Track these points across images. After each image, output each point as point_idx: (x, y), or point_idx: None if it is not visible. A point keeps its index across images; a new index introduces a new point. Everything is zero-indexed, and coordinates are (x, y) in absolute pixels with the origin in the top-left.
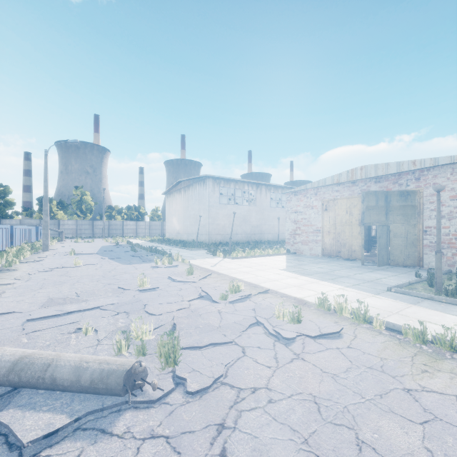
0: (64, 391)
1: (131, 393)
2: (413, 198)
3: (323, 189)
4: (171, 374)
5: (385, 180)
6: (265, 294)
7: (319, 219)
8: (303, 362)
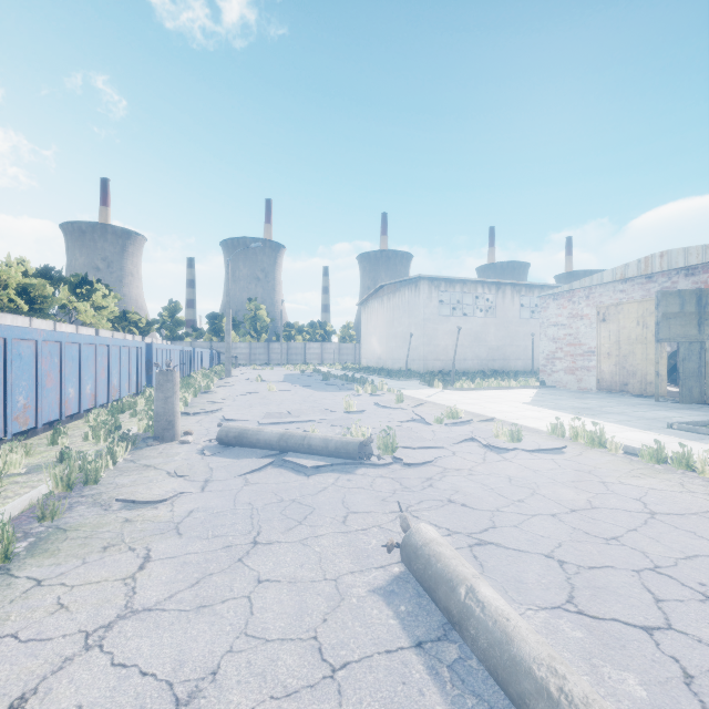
0: (316, 455)
1: (363, 459)
2: None
3: (598, 289)
4: (390, 458)
5: (703, 271)
6: (489, 422)
7: (593, 335)
8: (509, 462)
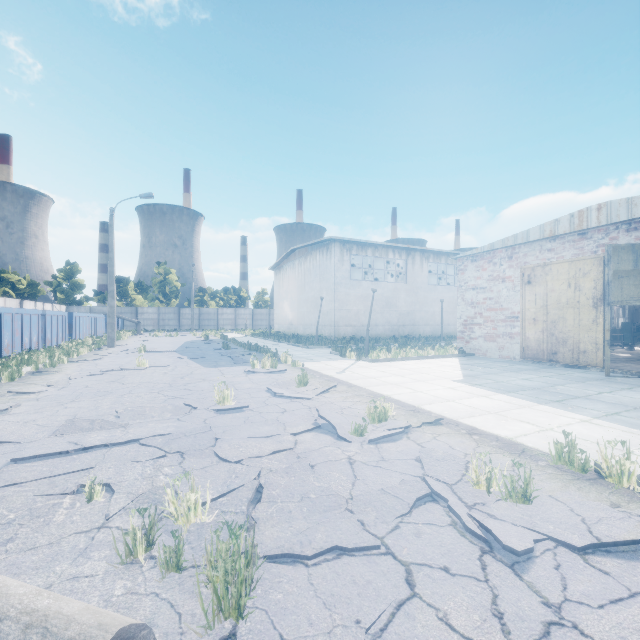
0: None
1: None
2: None
3: (523, 249)
4: None
5: None
6: (435, 427)
7: (516, 299)
8: None
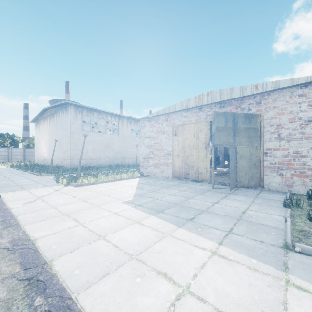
0: None
1: None
2: (255, 121)
3: (173, 115)
4: None
5: (229, 105)
6: None
7: (170, 143)
8: None
